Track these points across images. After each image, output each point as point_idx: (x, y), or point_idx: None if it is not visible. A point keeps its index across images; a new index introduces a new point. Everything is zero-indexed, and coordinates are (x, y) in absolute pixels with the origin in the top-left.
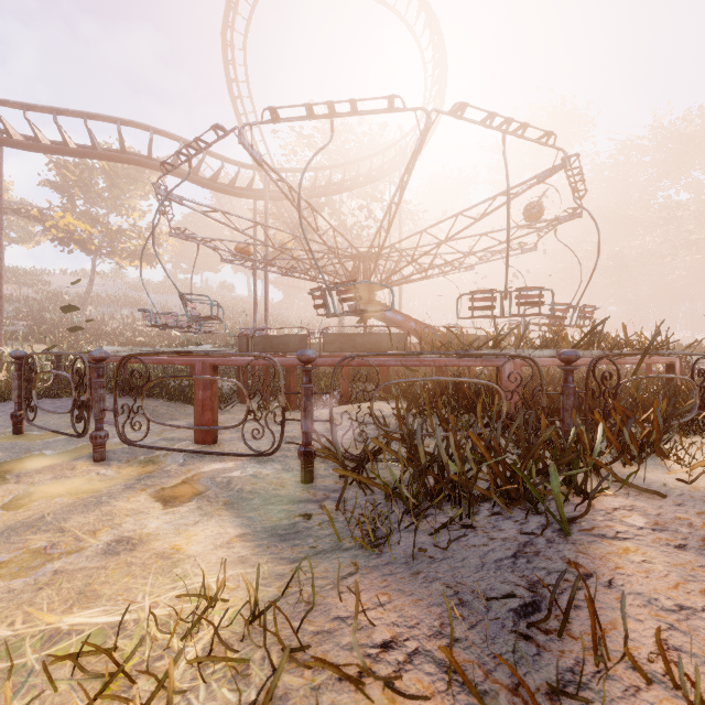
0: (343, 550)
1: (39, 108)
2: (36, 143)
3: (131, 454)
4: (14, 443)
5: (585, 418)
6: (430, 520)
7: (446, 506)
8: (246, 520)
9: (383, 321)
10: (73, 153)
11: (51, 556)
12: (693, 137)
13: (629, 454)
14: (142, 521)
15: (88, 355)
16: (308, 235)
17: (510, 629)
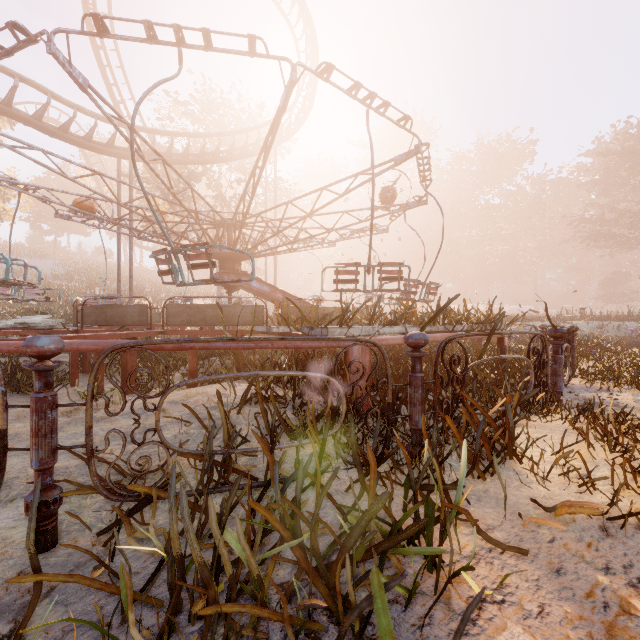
0: None
1: None
2: None
3: None
4: None
5: (434, 411)
6: None
7: (222, 623)
8: None
9: (250, 291)
10: None
11: None
12: (503, 156)
13: (482, 463)
14: None
15: None
16: (185, 203)
17: None
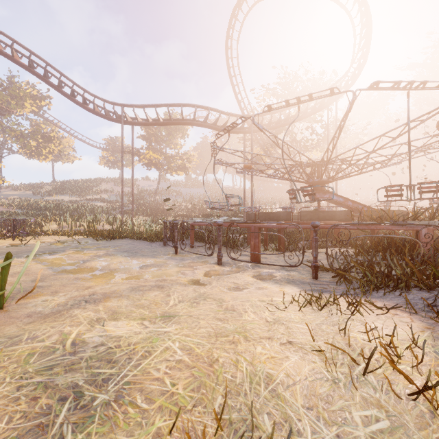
0: (351, 294)
1: (149, 106)
2: (147, 122)
3: (229, 264)
4: (180, 257)
5: None
6: (385, 290)
7: (392, 288)
8: (299, 287)
9: (330, 201)
10: (161, 124)
11: (241, 289)
12: None
13: None
14: (259, 284)
15: (216, 223)
16: (272, 148)
17: (425, 308)
